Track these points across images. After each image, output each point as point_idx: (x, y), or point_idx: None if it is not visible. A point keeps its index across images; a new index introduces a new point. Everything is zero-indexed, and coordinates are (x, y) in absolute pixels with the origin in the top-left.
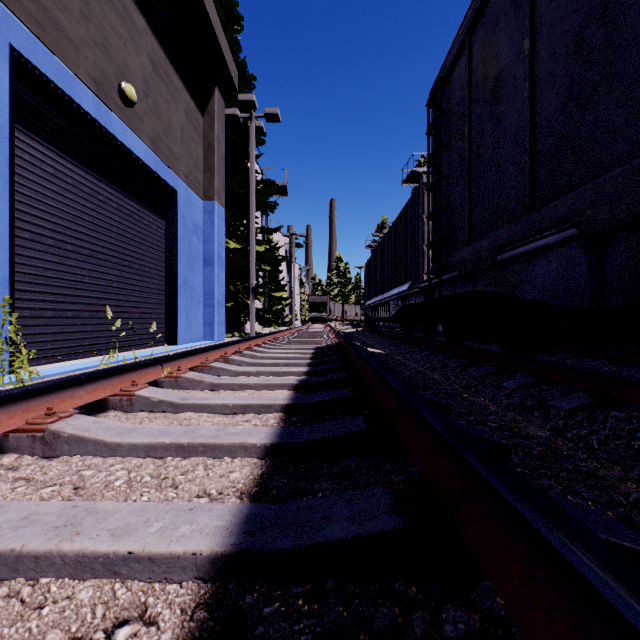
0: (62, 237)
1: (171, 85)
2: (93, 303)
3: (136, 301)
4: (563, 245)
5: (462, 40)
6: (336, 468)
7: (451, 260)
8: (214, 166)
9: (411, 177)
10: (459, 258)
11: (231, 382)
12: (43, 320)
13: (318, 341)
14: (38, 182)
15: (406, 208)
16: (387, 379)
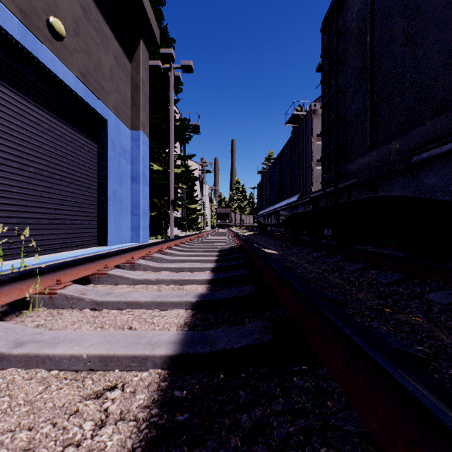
0: None
1: (101, 31)
2: (22, 210)
3: (68, 209)
4: None
5: None
6: None
7: (348, 169)
8: (139, 103)
9: (292, 119)
10: (358, 165)
11: (117, 299)
12: None
13: (222, 243)
14: None
15: (294, 134)
16: (351, 335)
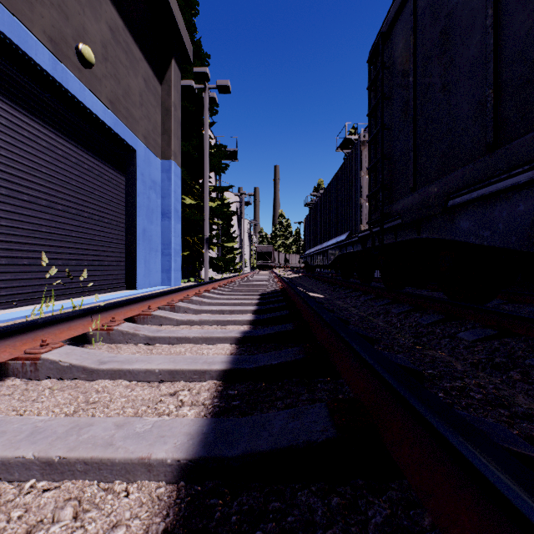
0: (17, 187)
1: (130, 53)
2: (51, 251)
3: (96, 250)
4: None
5: None
6: (291, 518)
7: (393, 209)
8: (171, 129)
9: (344, 144)
10: (402, 206)
11: (168, 335)
12: None
13: (264, 286)
14: None
15: (343, 166)
16: (352, 344)
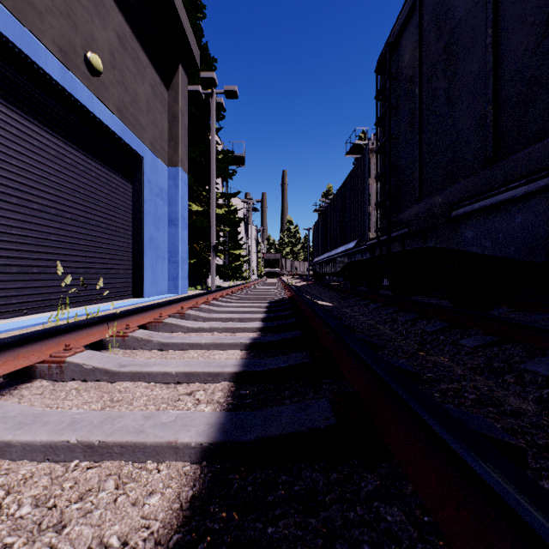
0: (27, 196)
1: (137, 60)
2: (60, 259)
3: (103, 258)
4: (531, 197)
5: (413, 2)
6: (297, 487)
7: (400, 218)
8: (178, 136)
9: (354, 149)
10: (409, 215)
11: (181, 341)
12: (7, 275)
13: (272, 294)
14: (2, 142)
15: (352, 173)
16: (353, 348)
